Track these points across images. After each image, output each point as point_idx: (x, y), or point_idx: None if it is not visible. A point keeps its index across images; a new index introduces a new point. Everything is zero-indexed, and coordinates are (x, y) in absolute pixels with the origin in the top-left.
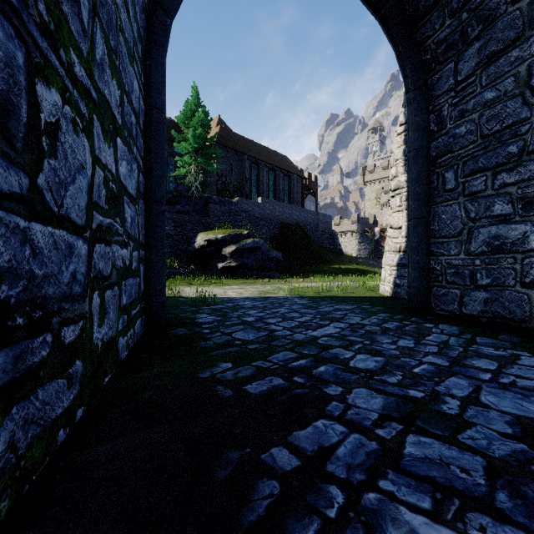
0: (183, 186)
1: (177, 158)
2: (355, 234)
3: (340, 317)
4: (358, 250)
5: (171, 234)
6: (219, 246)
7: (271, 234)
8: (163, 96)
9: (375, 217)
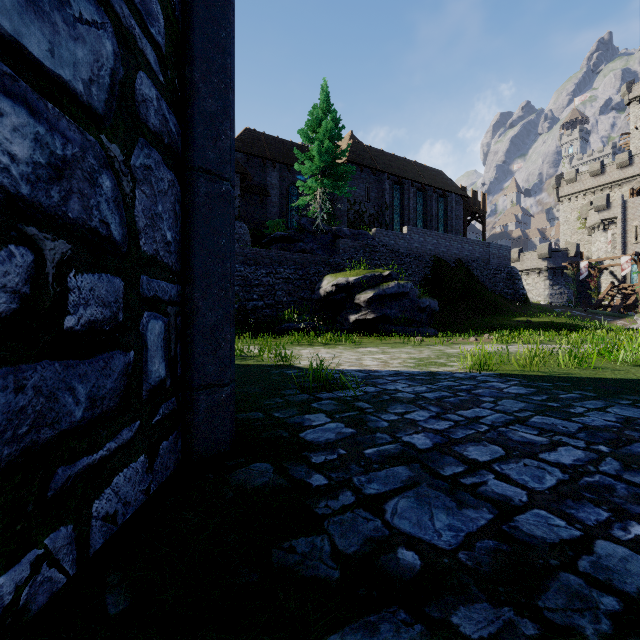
0: (307, 218)
1: (298, 182)
2: (543, 273)
3: None
4: (549, 296)
5: (291, 279)
6: (350, 292)
7: (421, 276)
8: None
9: (577, 246)
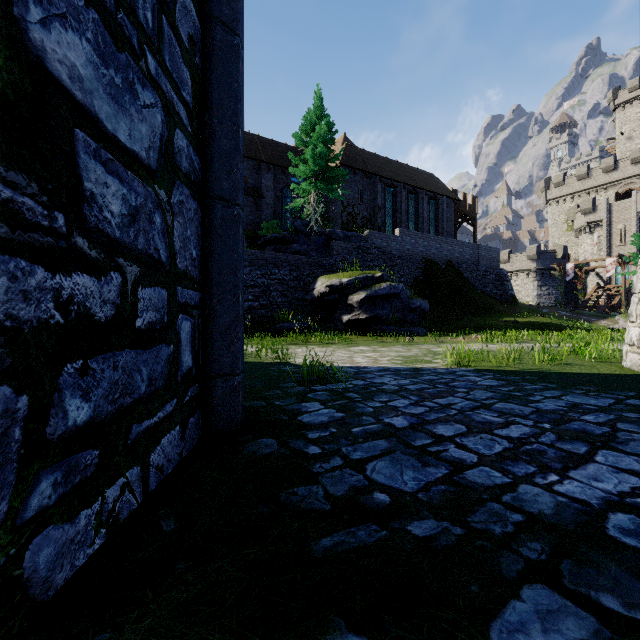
0: (301, 221)
1: (293, 185)
2: (532, 274)
3: (606, 433)
4: (537, 297)
5: (286, 280)
6: (343, 293)
7: (412, 277)
8: (237, 3)
9: (565, 248)
